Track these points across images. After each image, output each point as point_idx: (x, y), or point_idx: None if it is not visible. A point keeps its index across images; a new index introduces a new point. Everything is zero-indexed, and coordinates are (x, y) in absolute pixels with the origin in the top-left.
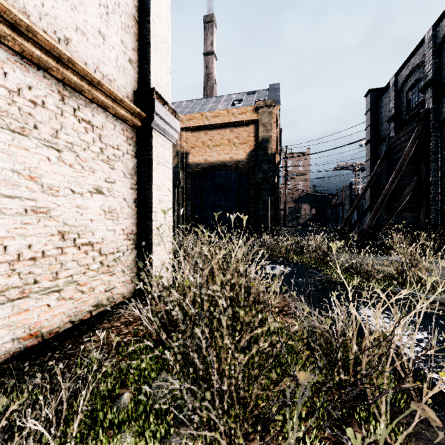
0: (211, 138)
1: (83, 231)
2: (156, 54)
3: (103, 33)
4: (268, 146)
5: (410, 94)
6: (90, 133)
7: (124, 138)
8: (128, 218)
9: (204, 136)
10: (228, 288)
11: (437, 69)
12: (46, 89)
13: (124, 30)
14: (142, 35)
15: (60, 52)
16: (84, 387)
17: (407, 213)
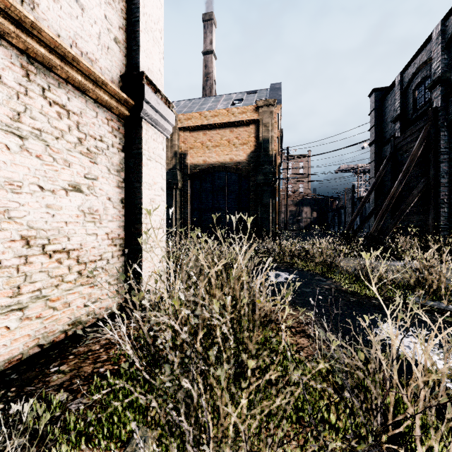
0: (210, 139)
1: (56, 235)
2: (147, 35)
3: (82, 3)
4: (269, 147)
5: (416, 92)
6: (65, 120)
7: (109, 128)
8: (113, 221)
9: (202, 136)
10: (228, 306)
11: (445, 66)
12: (4, 60)
13: (109, 4)
14: (131, 12)
15: (19, 13)
16: (36, 446)
17: (414, 216)
